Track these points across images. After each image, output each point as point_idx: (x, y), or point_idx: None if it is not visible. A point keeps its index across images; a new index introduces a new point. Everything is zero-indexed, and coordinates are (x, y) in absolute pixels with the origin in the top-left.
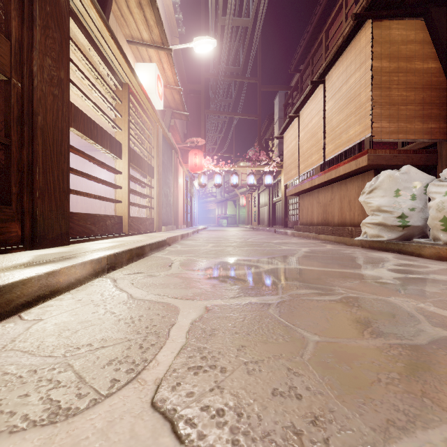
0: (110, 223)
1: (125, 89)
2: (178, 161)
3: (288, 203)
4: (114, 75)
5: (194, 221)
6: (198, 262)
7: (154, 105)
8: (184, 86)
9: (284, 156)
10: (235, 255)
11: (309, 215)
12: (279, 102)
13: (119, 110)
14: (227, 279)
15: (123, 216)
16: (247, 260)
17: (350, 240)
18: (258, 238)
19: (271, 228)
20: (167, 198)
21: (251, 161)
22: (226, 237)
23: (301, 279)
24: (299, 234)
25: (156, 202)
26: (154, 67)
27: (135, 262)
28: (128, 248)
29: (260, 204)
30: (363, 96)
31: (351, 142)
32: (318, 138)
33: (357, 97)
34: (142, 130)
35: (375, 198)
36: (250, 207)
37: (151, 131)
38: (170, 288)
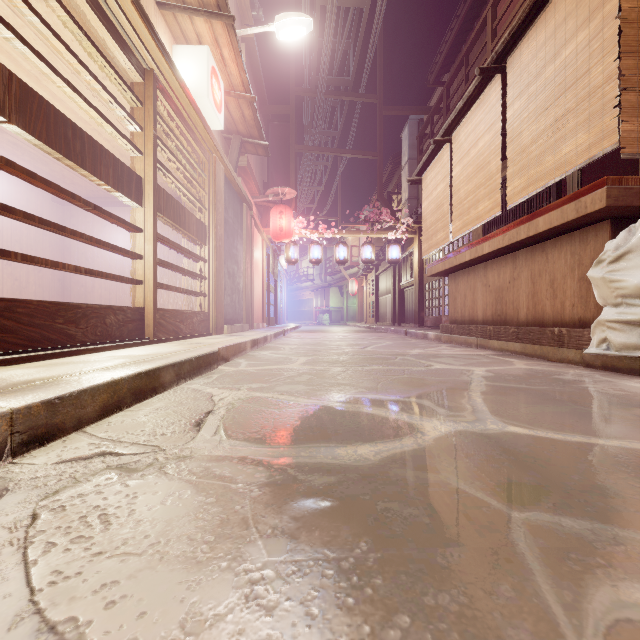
0: (115, 321)
1: (148, 81)
2: (253, 223)
3: (426, 289)
4: (125, 49)
5: (280, 316)
6: (267, 411)
7: (208, 120)
8: (264, 108)
9: (423, 211)
10: (348, 388)
11: (467, 307)
12: (410, 135)
13: (137, 118)
14: (336, 493)
15: (145, 309)
16: (377, 401)
17: (556, 352)
18: (383, 345)
19: (399, 328)
20: (234, 280)
21: (367, 223)
22: (329, 344)
23: (558, 490)
24: (451, 338)
25: (213, 286)
26: (204, 52)
27: (128, 408)
28: (106, 379)
29: (379, 291)
30: (597, 72)
31: (567, 167)
32: (490, 172)
33: (583, 78)
34: (190, 165)
35: (630, 271)
36: (364, 295)
37: (204, 167)
38: (134, 556)
